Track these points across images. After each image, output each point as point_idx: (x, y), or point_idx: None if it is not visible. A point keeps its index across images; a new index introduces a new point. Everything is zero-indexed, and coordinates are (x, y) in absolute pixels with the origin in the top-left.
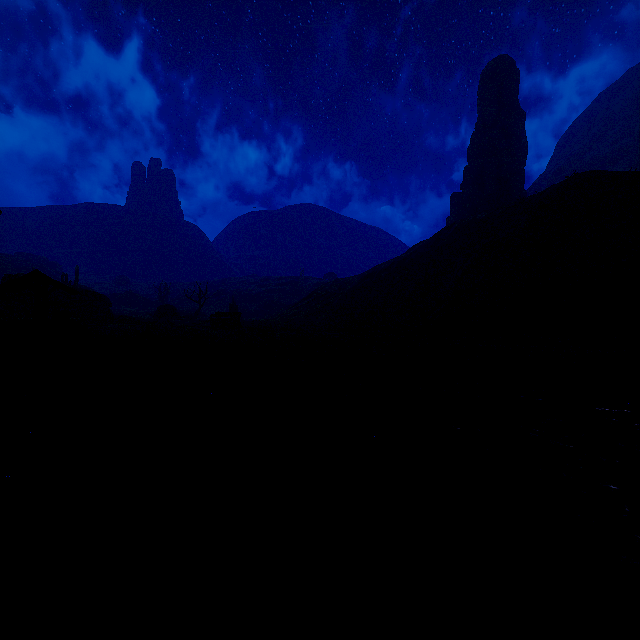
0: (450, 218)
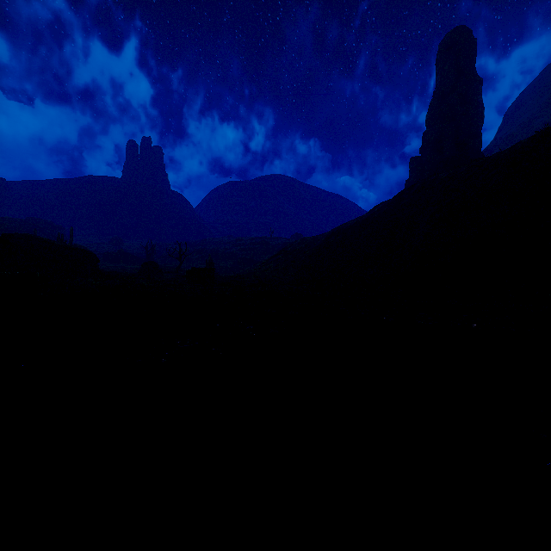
0: (409, 180)
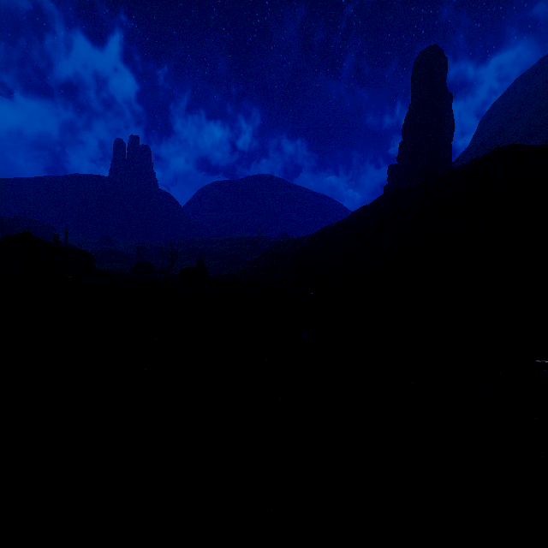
0: (387, 186)
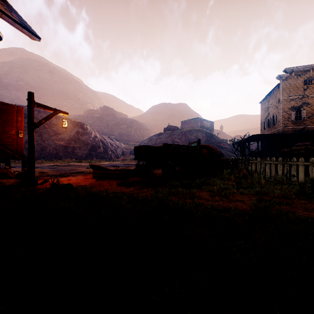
0: None
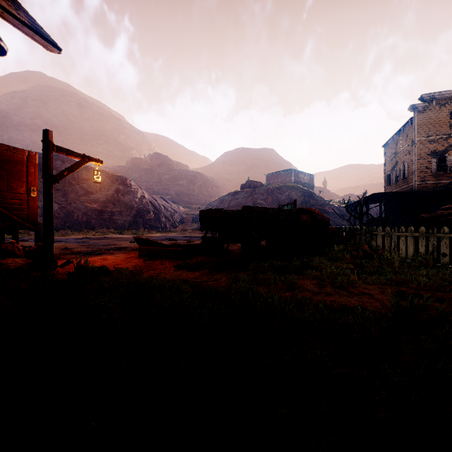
0: None
